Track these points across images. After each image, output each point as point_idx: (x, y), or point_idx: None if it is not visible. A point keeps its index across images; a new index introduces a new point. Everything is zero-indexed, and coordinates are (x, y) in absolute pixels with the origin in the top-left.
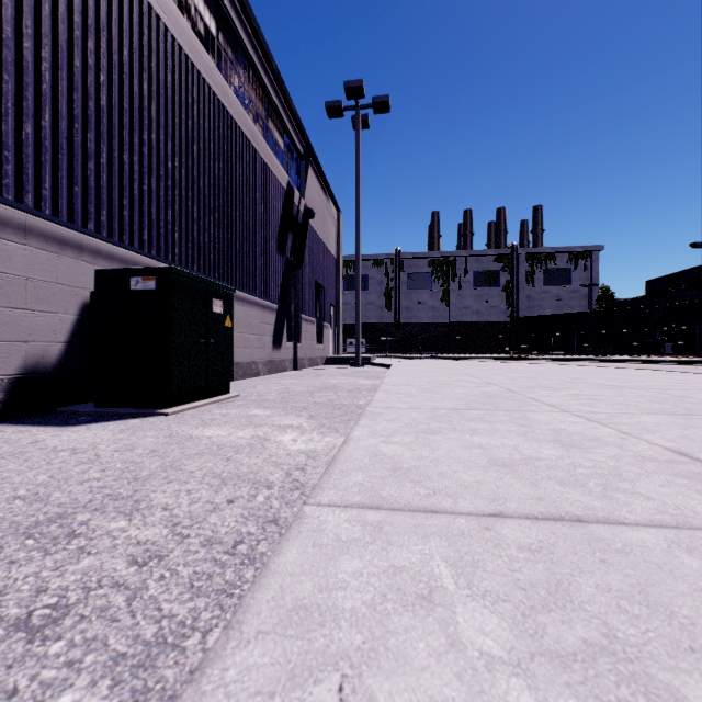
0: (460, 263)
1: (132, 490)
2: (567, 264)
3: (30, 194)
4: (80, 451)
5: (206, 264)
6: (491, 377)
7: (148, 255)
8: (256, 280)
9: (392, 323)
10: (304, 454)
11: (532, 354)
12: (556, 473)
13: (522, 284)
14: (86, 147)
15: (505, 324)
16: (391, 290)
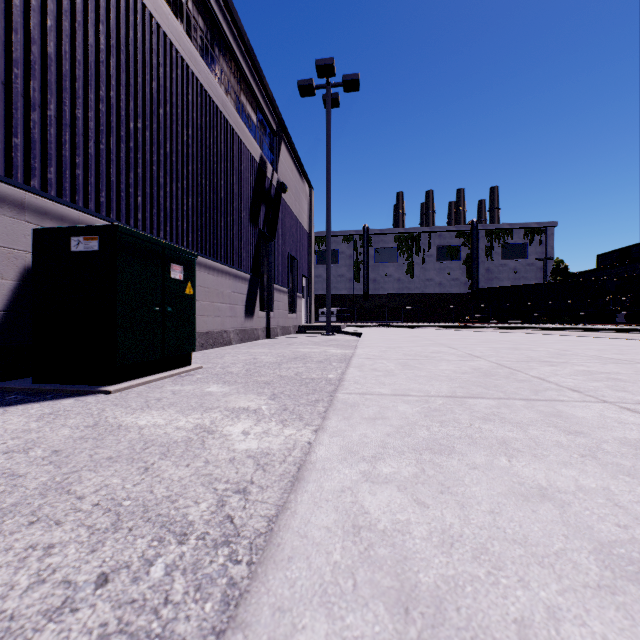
0: (423, 239)
1: None
2: (524, 239)
3: None
4: None
5: (173, 232)
6: (470, 348)
7: (105, 218)
8: (227, 249)
9: (360, 294)
10: (252, 460)
11: (492, 323)
12: None
13: (482, 258)
14: (28, 96)
15: (465, 295)
16: (359, 263)
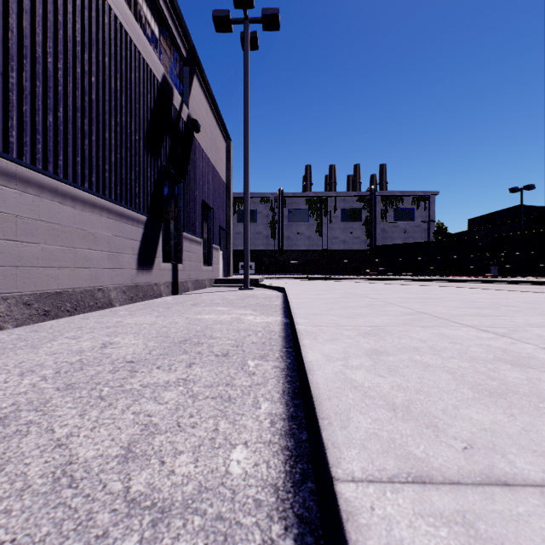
0: (330, 202)
1: None
2: (412, 205)
3: None
4: None
5: None
6: (528, 332)
7: None
8: (104, 176)
9: (276, 249)
10: None
11: (390, 275)
12: None
13: (378, 220)
14: None
15: (365, 251)
16: (275, 222)
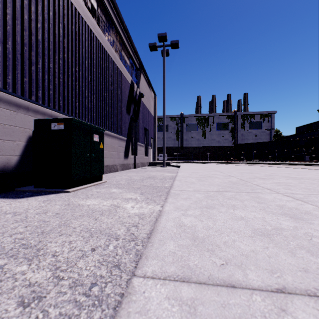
0: (210, 119)
1: (37, 241)
2: (260, 119)
3: (0, 81)
4: (18, 214)
5: (92, 118)
6: (230, 173)
7: (62, 113)
8: (116, 126)
9: (179, 146)
10: (137, 216)
11: (244, 161)
12: (301, 242)
13: (239, 129)
14: (30, 59)
15: (231, 147)
16: (178, 131)
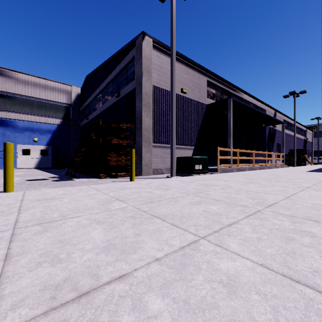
0: None
1: None
2: None
3: None
4: None
5: None
6: None
7: None
8: None
9: None
10: None
11: None
12: None
13: None
14: None
15: None
16: None
